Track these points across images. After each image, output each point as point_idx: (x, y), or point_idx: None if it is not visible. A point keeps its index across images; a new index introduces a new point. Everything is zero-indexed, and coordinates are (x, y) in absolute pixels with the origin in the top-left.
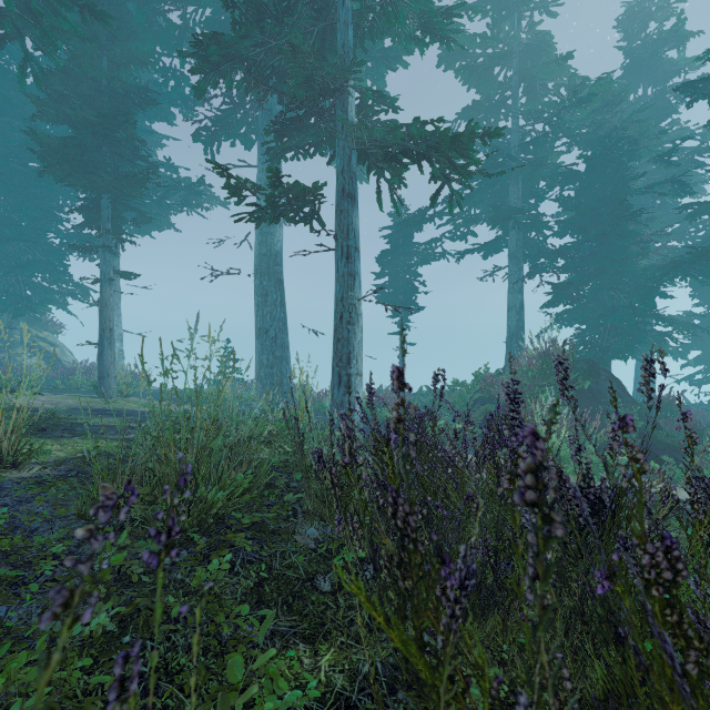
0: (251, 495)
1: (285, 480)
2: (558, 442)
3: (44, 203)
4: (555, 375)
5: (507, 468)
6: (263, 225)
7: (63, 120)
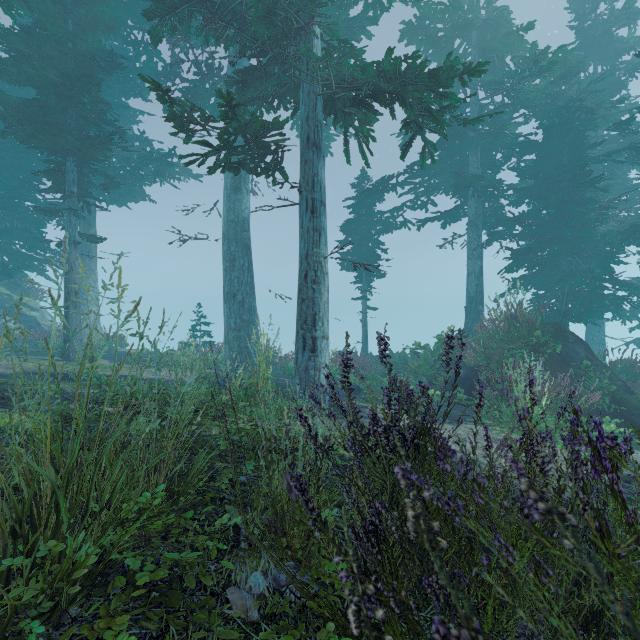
0: (164, 521)
1: (230, 476)
2: (539, 410)
3: (22, 173)
4: (523, 338)
5: (613, 516)
6: (231, 192)
7: (26, 81)
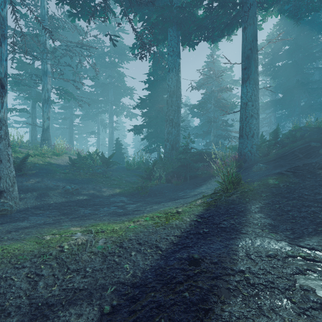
0: None
1: None
2: None
3: None
4: None
5: None
6: None
7: None
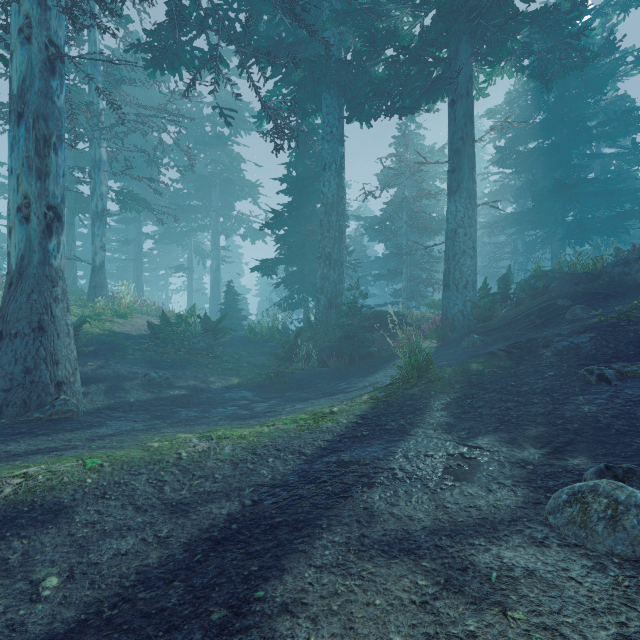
0: None
1: None
2: None
3: None
4: None
5: None
6: None
7: None
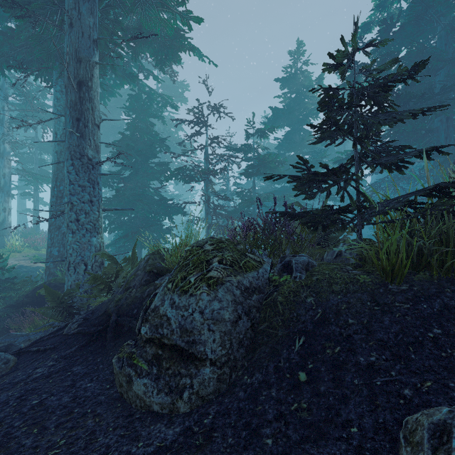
0: None
1: None
2: None
3: None
4: None
5: None
6: (20, 197)
7: None
